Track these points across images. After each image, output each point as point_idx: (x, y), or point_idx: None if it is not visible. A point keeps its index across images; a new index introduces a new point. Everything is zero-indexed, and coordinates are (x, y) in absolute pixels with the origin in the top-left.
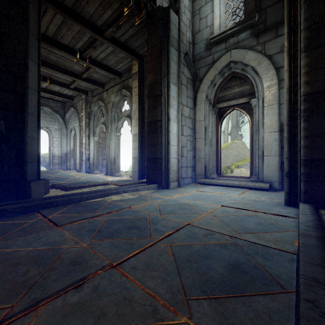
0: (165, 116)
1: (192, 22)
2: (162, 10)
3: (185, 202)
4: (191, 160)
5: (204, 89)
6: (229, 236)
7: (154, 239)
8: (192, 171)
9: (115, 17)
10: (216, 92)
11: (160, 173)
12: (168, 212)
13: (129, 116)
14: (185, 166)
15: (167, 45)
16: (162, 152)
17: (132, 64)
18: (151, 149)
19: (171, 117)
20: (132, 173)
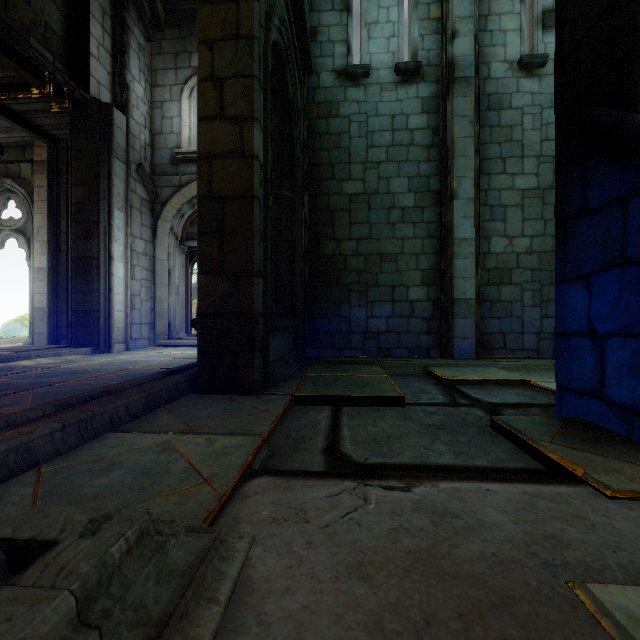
0: (105, 252)
1: (151, 115)
2: (100, 105)
3: (133, 360)
4: (148, 314)
5: (168, 218)
6: (165, 368)
7: (100, 374)
8: (150, 330)
9: (8, 82)
10: (185, 225)
11: (96, 332)
12: (111, 365)
13: (23, 232)
14: (138, 322)
15: (108, 156)
16: (100, 303)
17: (31, 141)
18: (80, 298)
19: (115, 254)
20: (34, 336)
